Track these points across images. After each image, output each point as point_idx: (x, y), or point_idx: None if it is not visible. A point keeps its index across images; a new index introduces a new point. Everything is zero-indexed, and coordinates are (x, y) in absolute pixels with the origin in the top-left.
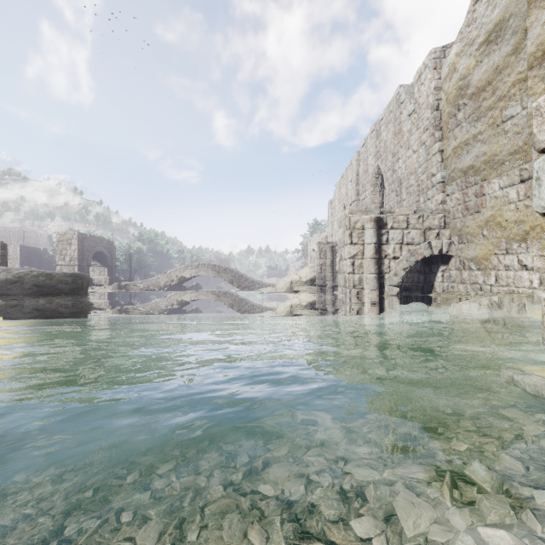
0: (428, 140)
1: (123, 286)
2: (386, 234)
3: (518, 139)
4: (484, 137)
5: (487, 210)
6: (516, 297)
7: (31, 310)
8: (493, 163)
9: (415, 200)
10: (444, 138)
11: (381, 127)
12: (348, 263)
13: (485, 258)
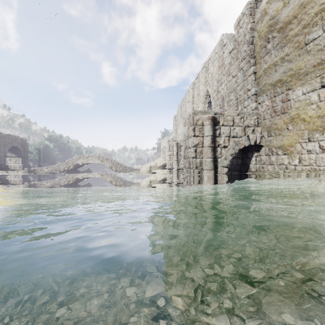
0: (245, 66)
1: (31, 170)
2: (218, 129)
3: (320, 54)
4: (291, 57)
5: (293, 110)
6: (323, 173)
7: None
8: (298, 75)
9: (234, 109)
10: (256, 63)
11: (209, 64)
12: (192, 150)
13: (291, 145)
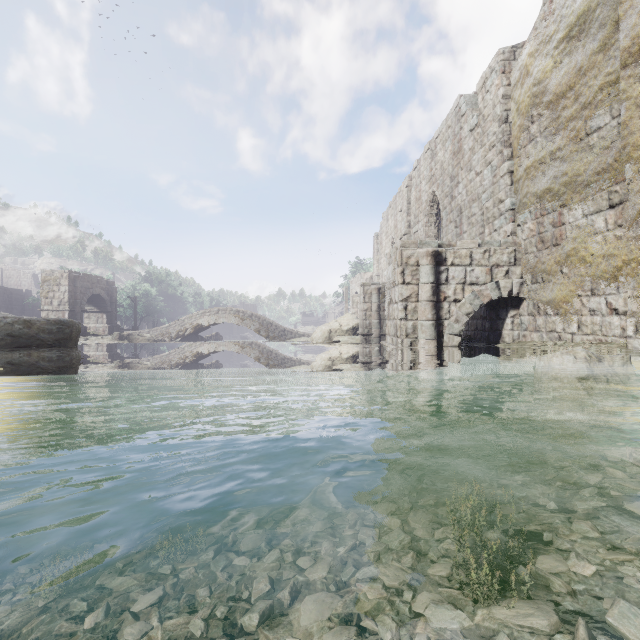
0: (495, 160)
1: (125, 336)
2: (445, 272)
3: (606, 155)
4: (565, 154)
5: (568, 243)
6: (606, 348)
7: (4, 366)
8: (575, 184)
9: (478, 232)
10: (514, 156)
11: (437, 145)
12: (400, 307)
13: (566, 301)
